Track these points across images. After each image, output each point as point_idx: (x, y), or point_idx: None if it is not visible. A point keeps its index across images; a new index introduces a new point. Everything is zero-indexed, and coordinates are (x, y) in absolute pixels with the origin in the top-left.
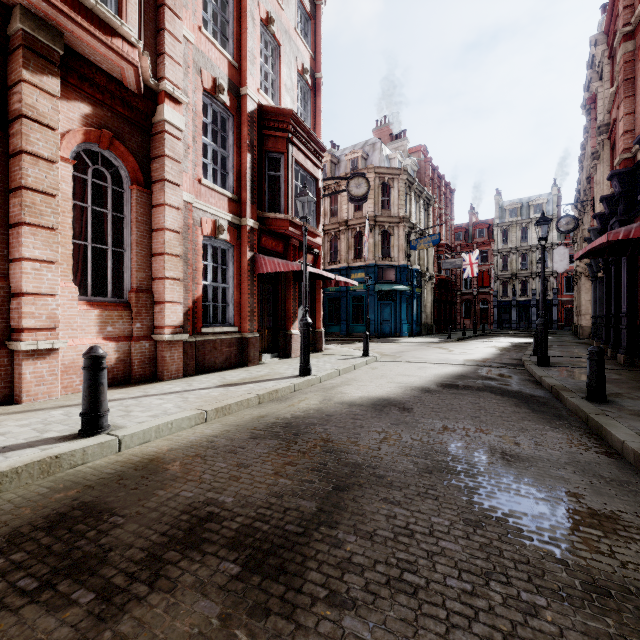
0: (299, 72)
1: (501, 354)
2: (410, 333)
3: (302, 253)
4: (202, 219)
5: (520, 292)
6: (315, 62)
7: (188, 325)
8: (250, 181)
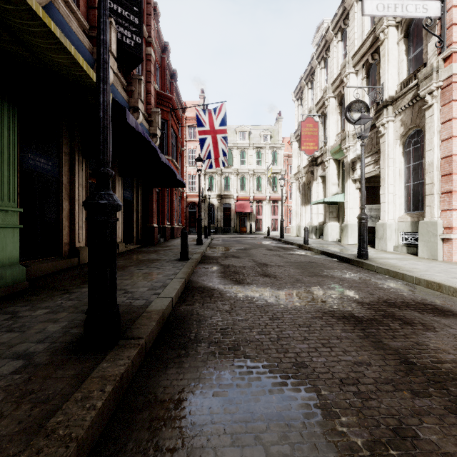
0: None
1: None
2: None
3: None
4: None
5: None
6: None
7: None
8: None
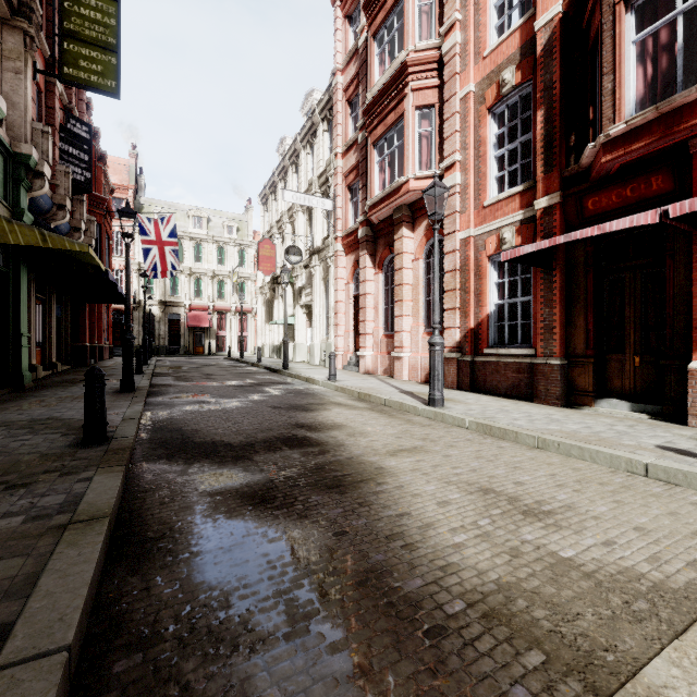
0: None
1: None
2: None
3: None
4: (486, 241)
5: None
6: None
7: (467, 346)
8: (544, 144)
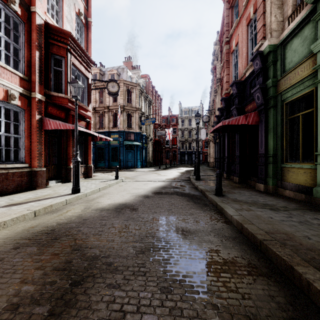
0: (76, 13)
1: (181, 175)
2: (141, 166)
3: (78, 120)
4: None
5: (188, 147)
6: (87, 11)
7: None
8: (38, 69)
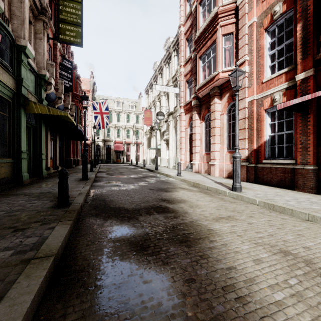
0: None
1: None
2: None
3: None
4: (263, 101)
5: None
6: None
7: (252, 158)
8: (302, 42)
